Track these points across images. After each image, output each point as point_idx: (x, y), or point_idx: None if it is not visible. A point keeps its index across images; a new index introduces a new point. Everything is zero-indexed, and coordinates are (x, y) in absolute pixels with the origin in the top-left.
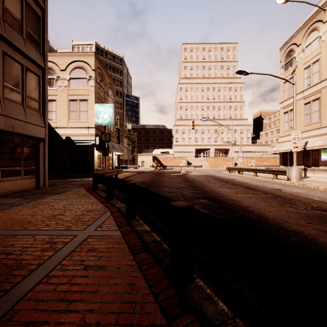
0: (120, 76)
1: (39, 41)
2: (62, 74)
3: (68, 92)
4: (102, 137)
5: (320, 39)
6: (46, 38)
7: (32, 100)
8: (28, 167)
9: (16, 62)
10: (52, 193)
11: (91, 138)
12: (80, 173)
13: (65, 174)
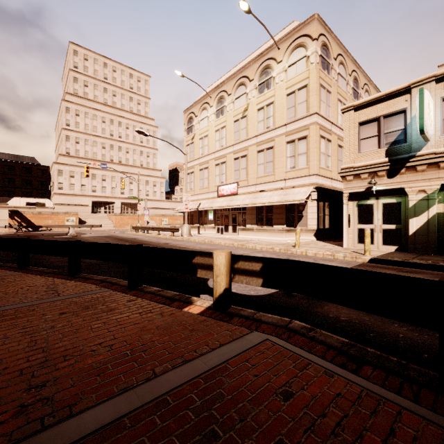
0: None
1: None
2: None
3: None
4: None
5: (208, 118)
6: None
7: None
8: None
9: None
10: None
11: None
12: None
13: None
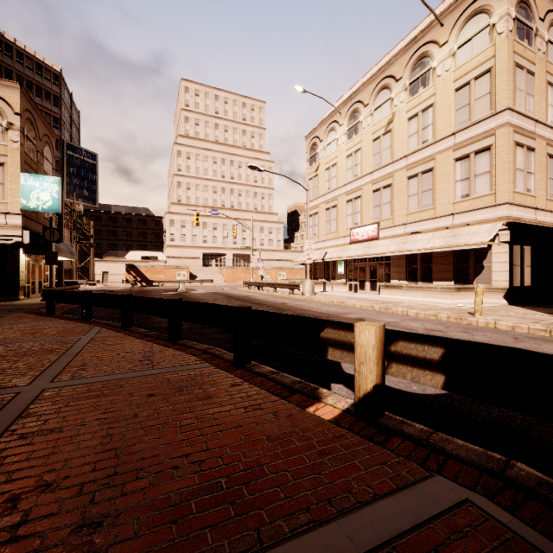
0: (54, 107)
1: None
2: None
3: None
4: (46, 234)
5: (337, 141)
6: None
7: None
8: None
9: None
10: None
11: (12, 232)
12: None
13: None
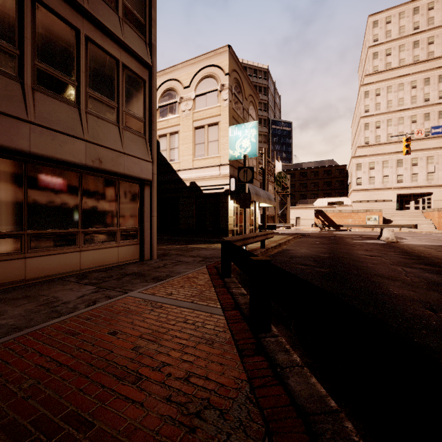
0: (264, 97)
1: (143, 24)
2: (186, 93)
3: (193, 117)
4: (240, 174)
5: None
6: (153, 16)
7: (134, 119)
8: (128, 226)
9: (107, 55)
10: (149, 278)
11: (223, 182)
12: (209, 236)
13: (190, 237)
